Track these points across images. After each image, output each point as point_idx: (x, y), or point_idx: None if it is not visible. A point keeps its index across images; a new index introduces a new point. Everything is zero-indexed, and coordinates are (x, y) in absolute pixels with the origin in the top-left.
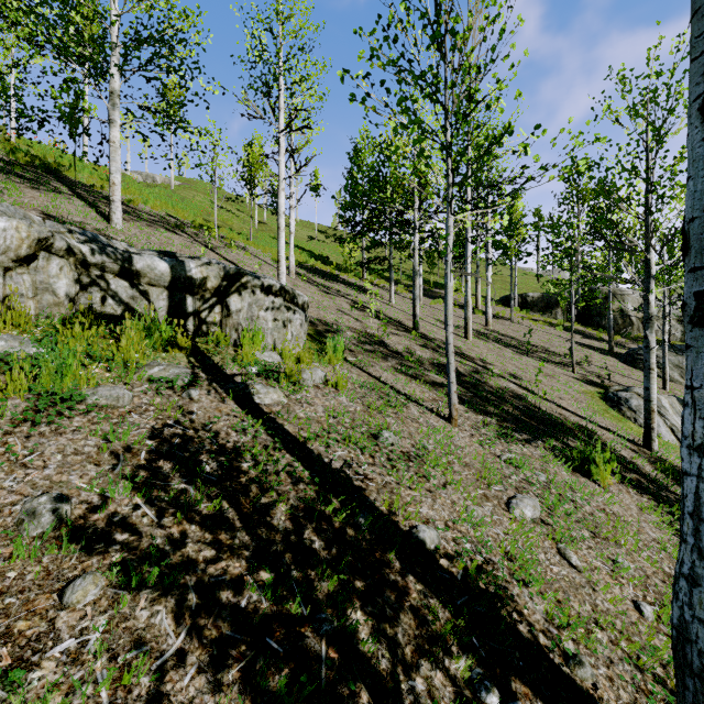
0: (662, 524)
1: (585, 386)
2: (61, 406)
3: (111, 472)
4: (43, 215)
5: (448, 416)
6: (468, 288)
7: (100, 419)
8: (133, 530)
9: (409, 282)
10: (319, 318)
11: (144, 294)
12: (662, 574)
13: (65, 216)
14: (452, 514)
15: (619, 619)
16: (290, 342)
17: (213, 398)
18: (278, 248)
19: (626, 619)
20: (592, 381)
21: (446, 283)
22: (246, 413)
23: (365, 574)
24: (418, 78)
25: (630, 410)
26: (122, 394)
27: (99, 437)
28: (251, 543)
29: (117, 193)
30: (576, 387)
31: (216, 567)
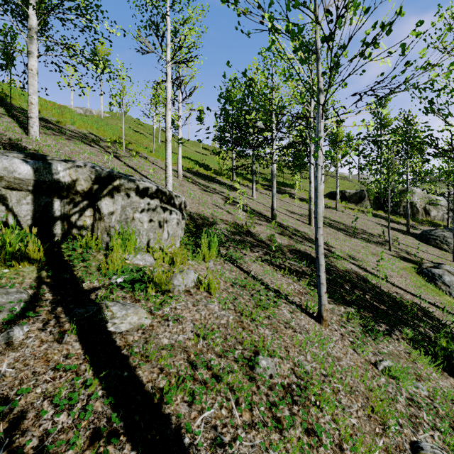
0: None
1: (402, 262)
2: None
3: None
4: None
5: (317, 315)
6: (311, 187)
7: None
8: None
9: (264, 182)
10: (198, 212)
11: (0, 198)
12: None
13: None
14: None
15: None
16: (167, 241)
17: (47, 335)
18: (166, 156)
19: None
20: (404, 257)
21: (316, 186)
22: (88, 355)
23: None
24: None
25: (445, 285)
26: None
27: None
28: None
29: (34, 110)
30: (397, 264)
31: None
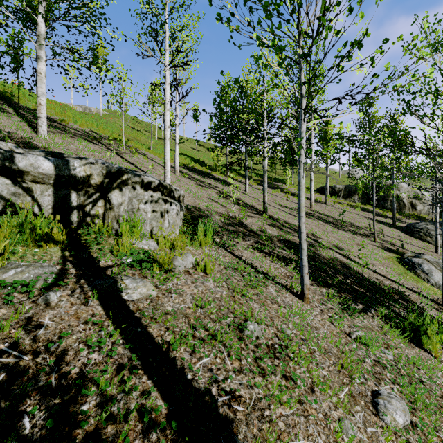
0: None
1: (385, 253)
2: None
3: None
4: None
5: (300, 294)
6: None
7: None
8: None
9: (257, 177)
10: (194, 205)
11: (27, 190)
12: None
13: None
14: (328, 438)
15: None
16: (167, 229)
17: (76, 300)
18: (164, 153)
19: None
20: (388, 248)
21: (299, 180)
22: (109, 315)
23: None
24: None
25: (423, 273)
26: None
27: None
28: None
29: (42, 111)
30: (380, 254)
31: None
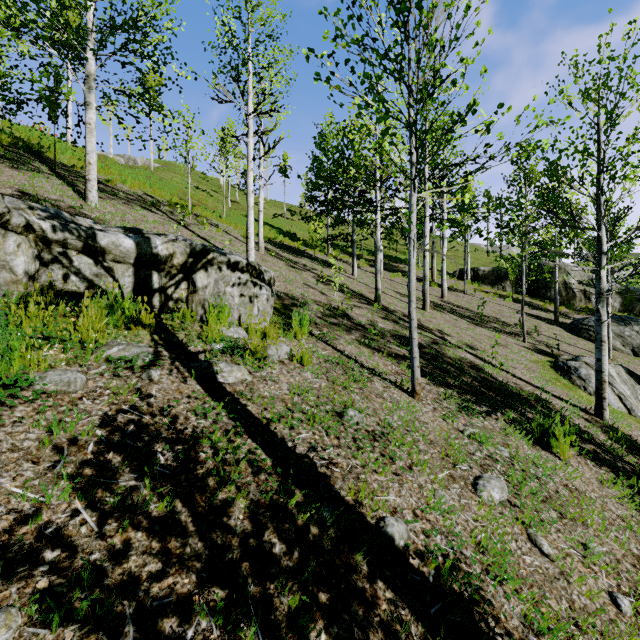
0: (624, 498)
1: (536, 355)
2: (1, 395)
3: (51, 471)
4: (18, 192)
5: (411, 390)
6: (426, 263)
7: (42, 410)
8: (67, 544)
9: (370, 256)
10: (286, 292)
11: (109, 270)
12: (632, 557)
13: (41, 194)
14: (420, 500)
15: (598, 617)
16: (257, 317)
17: (175, 378)
18: (247, 225)
19: (605, 617)
20: (542, 350)
21: (409, 259)
22: (209, 393)
23: (330, 583)
24: (382, 57)
25: (580, 379)
26: (74, 378)
27: (43, 428)
28: (204, 552)
29: (92, 172)
30: (528, 356)
31: (161, 585)
